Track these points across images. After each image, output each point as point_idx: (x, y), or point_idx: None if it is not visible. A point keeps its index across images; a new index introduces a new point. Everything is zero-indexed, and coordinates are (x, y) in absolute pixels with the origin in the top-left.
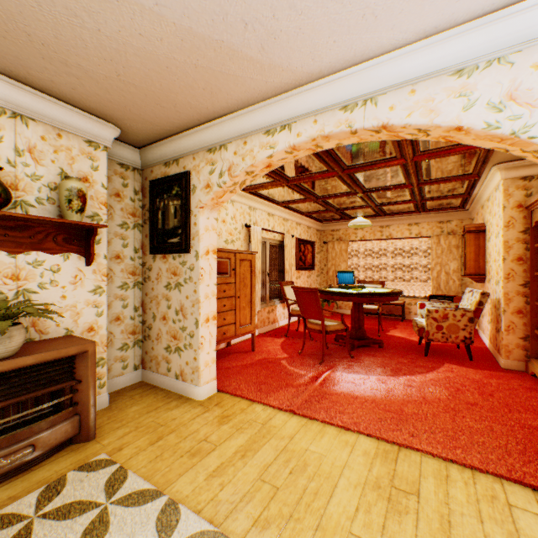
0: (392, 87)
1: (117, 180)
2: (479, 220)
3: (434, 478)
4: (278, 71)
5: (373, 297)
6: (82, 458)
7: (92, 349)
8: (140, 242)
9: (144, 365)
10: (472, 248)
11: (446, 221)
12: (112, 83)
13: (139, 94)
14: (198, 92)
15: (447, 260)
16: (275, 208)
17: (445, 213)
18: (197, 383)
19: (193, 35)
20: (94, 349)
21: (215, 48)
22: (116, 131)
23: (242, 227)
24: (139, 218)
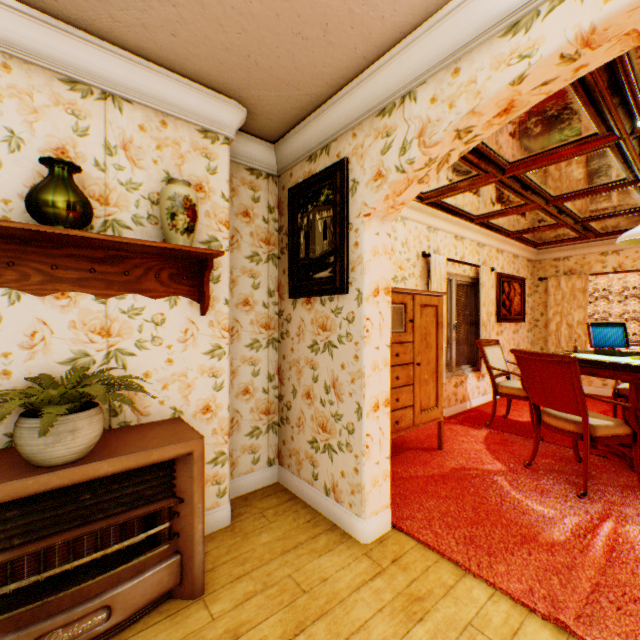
0: None
1: (244, 192)
2: None
3: None
4: None
5: None
6: None
7: (197, 449)
8: (276, 281)
9: (280, 459)
10: None
11: None
12: (223, 0)
13: (266, 16)
14: None
15: None
16: (465, 227)
17: None
18: (358, 512)
19: None
20: (201, 449)
21: None
22: (240, 112)
23: (417, 257)
24: (274, 246)
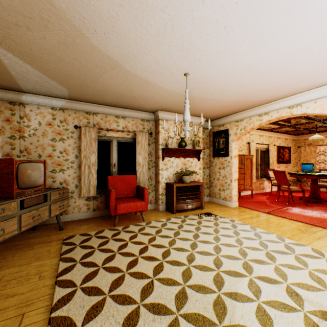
0: (307, 101)
1: (202, 133)
2: None
3: (324, 232)
4: (263, 101)
5: (320, 176)
6: (203, 211)
7: (203, 184)
8: (208, 153)
9: (209, 195)
10: None
11: None
12: (209, 111)
13: (216, 112)
14: (234, 108)
15: None
16: (263, 132)
17: None
18: (231, 201)
19: (236, 101)
20: (203, 184)
21: (242, 101)
22: (205, 120)
23: (245, 143)
24: (208, 145)
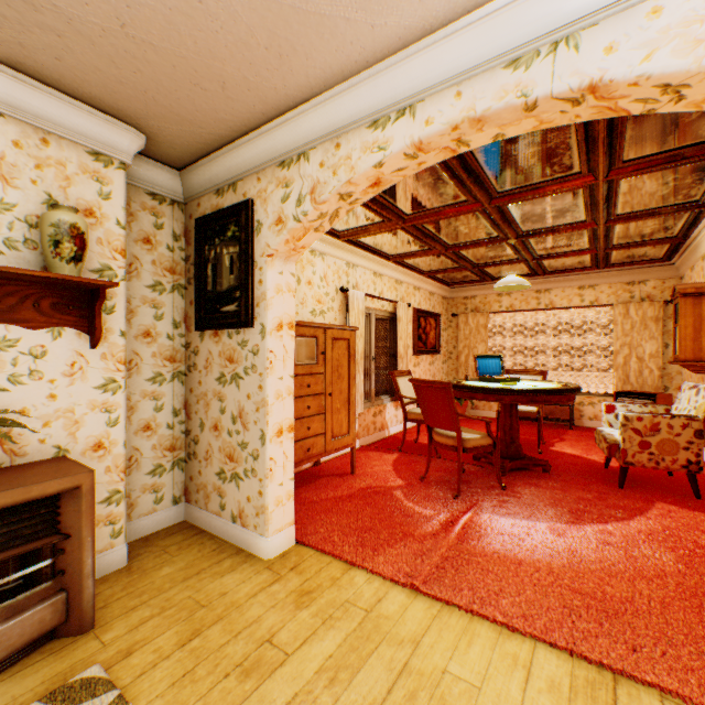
0: (614, 6)
1: (146, 218)
2: (697, 278)
3: None
4: None
5: (537, 395)
6: (63, 670)
7: (87, 483)
8: (183, 312)
9: (187, 496)
10: (688, 320)
11: (639, 281)
12: (115, 43)
13: (162, 65)
14: (258, 56)
15: (640, 339)
16: (384, 264)
17: (636, 270)
18: (263, 532)
19: None
20: (91, 483)
21: None
22: (138, 138)
23: (336, 292)
24: (181, 276)
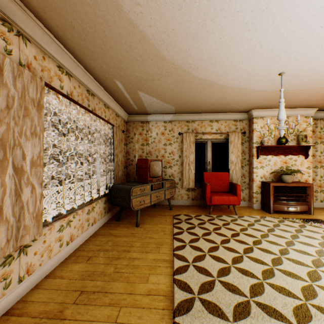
0: None
1: (312, 126)
2: None
3: None
4: None
5: None
6: (311, 217)
7: (311, 185)
8: (322, 149)
9: None
10: None
11: None
12: (321, 100)
13: None
14: None
15: None
16: None
17: None
18: None
19: None
20: (312, 186)
21: None
22: (315, 109)
23: None
24: (322, 139)
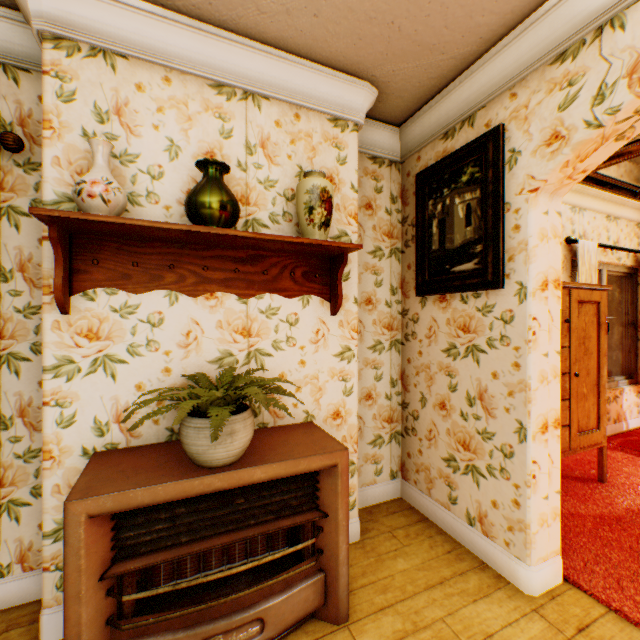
0: None
1: (366, 183)
2: None
3: None
4: None
5: None
6: None
7: (341, 461)
8: (398, 277)
9: (403, 473)
10: None
11: None
12: None
13: None
14: None
15: None
16: (621, 203)
17: None
18: (520, 555)
19: None
20: (345, 462)
21: None
22: (370, 93)
23: None
24: (397, 239)
